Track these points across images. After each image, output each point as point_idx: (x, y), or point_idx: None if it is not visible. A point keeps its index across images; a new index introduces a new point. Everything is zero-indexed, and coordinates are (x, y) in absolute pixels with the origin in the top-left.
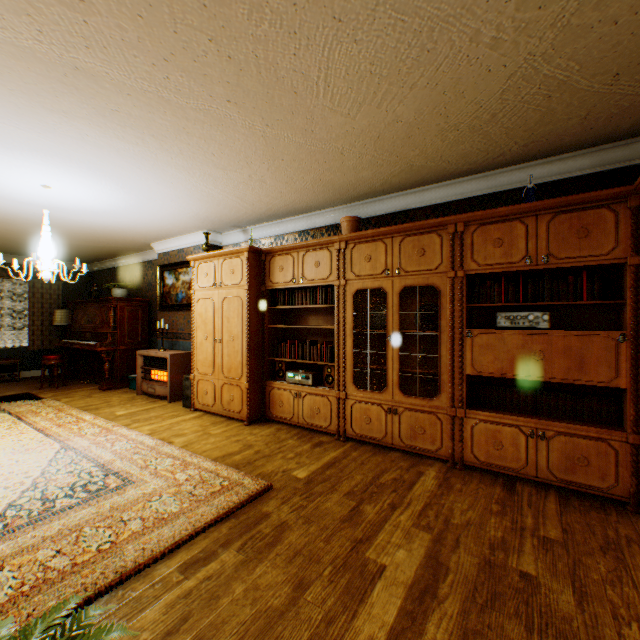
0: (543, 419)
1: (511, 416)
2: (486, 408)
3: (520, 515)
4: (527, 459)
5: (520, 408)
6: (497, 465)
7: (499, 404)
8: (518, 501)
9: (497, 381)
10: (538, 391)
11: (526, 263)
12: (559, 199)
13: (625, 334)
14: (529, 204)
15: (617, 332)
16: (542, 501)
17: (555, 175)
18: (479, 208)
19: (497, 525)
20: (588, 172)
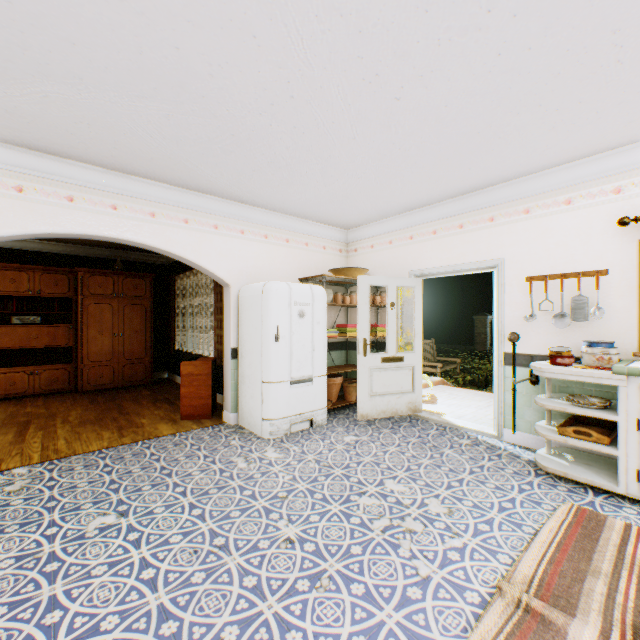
0: (40, 365)
1: (22, 367)
2: (7, 367)
3: (27, 404)
4: (31, 386)
5: (27, 363)
6: (14, 393)
7: (15, 363)
8: (26, 402)
9: (13, 353)
10: (37, 354)
11: (31, 293)
12: (47, 267)
13: (74, 325)
14: (32, 266)
15: (71, 325)
16: (38, 399)
17: (47, 250)
18: (0, 254)
19: (16, 408)
20: (63, 253)
